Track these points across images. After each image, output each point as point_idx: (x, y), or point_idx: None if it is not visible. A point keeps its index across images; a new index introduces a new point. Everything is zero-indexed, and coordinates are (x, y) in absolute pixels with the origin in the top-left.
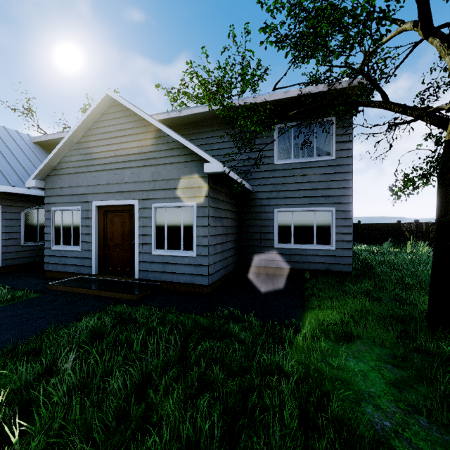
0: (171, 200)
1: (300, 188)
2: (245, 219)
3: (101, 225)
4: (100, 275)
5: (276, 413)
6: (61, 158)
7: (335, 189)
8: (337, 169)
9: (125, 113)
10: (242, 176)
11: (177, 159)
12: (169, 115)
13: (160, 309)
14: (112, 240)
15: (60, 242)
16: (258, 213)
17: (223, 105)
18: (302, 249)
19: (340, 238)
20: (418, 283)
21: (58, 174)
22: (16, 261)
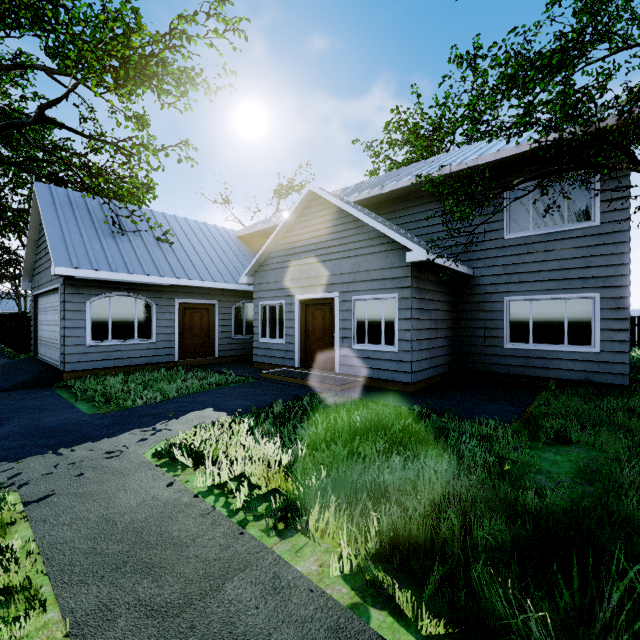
0: (372, 291)
1: (543, 269)
2: (464, 311)
3: (303, 318)
4: (303, 369)
5: (453, 463)
6: (267, 254)
7: (600, 267)
8: (603, 238)
9: (326, 205)
10: (459, 257)
11: (378, 248)
12: (370, 194)
13: (361, 399)
14: (313, 334)
15: (266, 335)
16: (481, 303)
17: (431, 180)
18: (546, 351)
19: (608, 337)
20: None
21: (264, 269)
22: (228, 352)
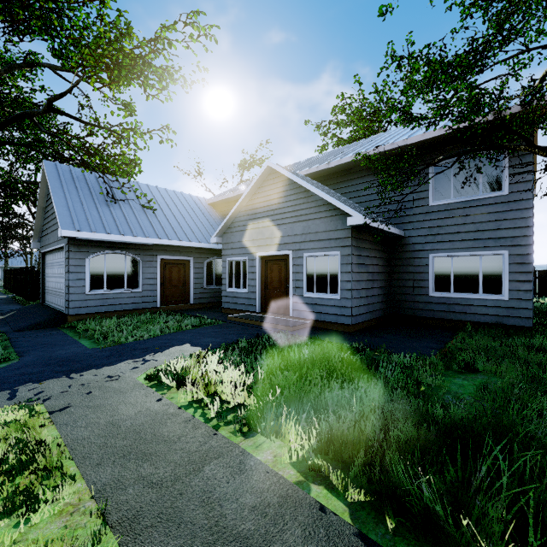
0: (319, 249)
1: (461, 231)
2: (396, 266)
3: (263, 272)
4: (262, 313)
5: (380, 385)
6: (233, 219)
7: (508, 229)
8: (511, 205)
9: (281, 178)
10: (392, 220)
11: (324, 214)
12: (318, 168)
13: (310, 337)
14: (271, 284)
15: (232, 286)
16: (410, 259)
17: (368, 158)
18: (464, 299)
19: (515, 287)
20: None
21: (231, 231)
22: (201, 300)
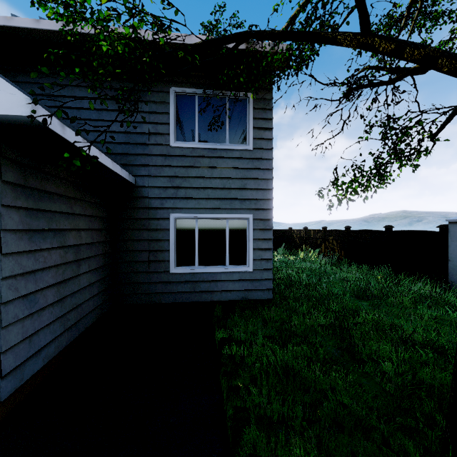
0: None
1: (208, 186)
2: (123, 230)
3: None
4: None
5: None
6: None
7: (253, 190)
8: (255, 163)
9: None
10: (117, 158)
11: None
12: None
13: None
14: None
15: None
16: (145, 220)
17: None
18: (211, 273)
19: (259, 256)
20: (345, 309)
21: None
22: None
